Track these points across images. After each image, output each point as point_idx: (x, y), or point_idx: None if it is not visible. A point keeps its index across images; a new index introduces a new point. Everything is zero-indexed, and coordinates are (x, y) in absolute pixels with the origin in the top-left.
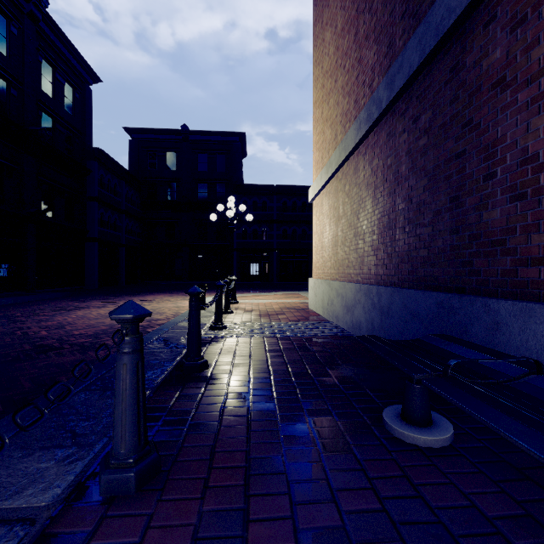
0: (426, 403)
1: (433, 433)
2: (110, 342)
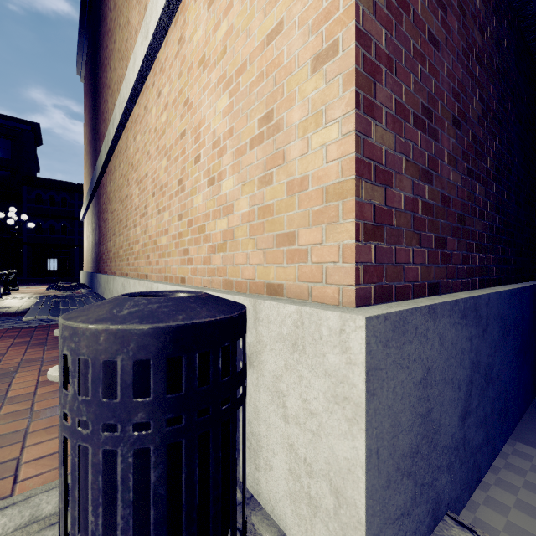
0: None
1: None
2: None
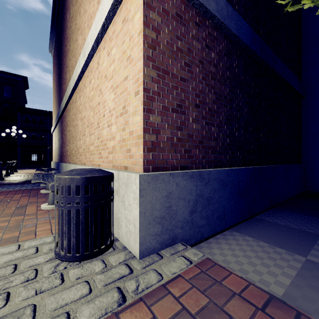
0: None
1: None
2: None
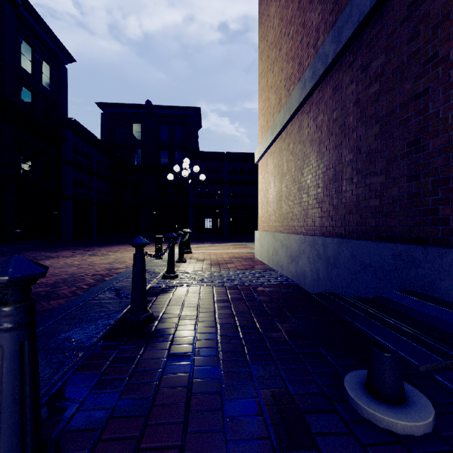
0: (399, 375)
1: (411, 416)
2: (67, 291)
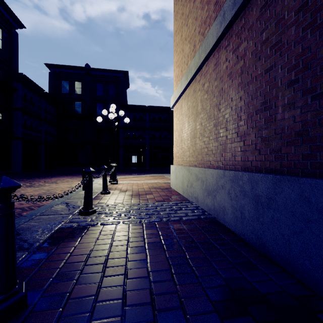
0: None
1: None
2: None
